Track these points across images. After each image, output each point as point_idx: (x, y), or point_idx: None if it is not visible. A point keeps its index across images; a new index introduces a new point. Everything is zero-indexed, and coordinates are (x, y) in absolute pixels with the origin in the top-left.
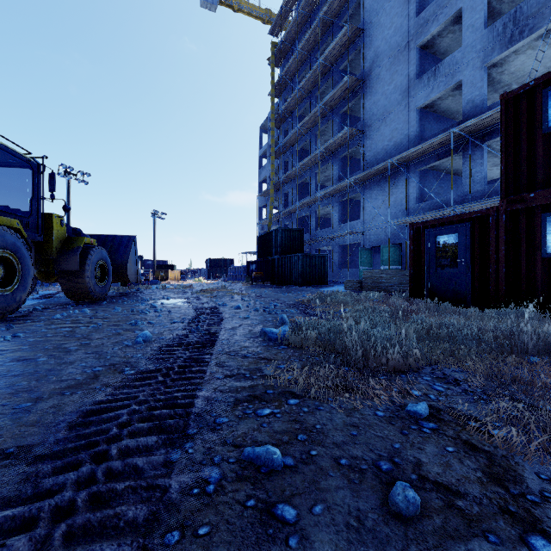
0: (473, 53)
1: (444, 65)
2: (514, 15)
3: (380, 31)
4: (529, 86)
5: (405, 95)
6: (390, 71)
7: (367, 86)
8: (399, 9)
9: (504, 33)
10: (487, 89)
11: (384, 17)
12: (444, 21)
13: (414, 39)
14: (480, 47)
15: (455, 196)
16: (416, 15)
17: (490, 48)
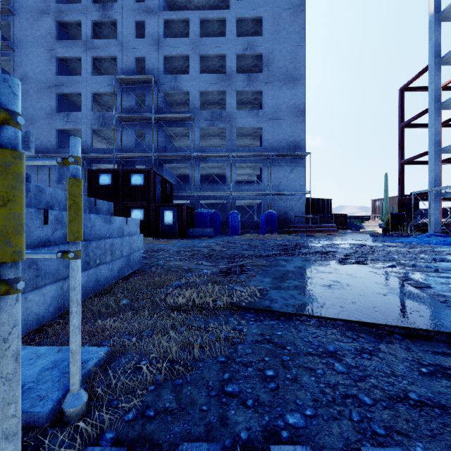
0: (87, 119)
1: (73, 115)
2: (103, 115)
3: (30, 62)
4: (95, 170)
5: (48, 116)
6: (37, 94)
7: None
8: (44, 60)
9: (99, 119)
10: (95, 134)
11: (33, 56)
12: (73, 92)
13: (55, 87)
14: (90, 119)
15: None
16: (56, 74)
17: (94, 122)
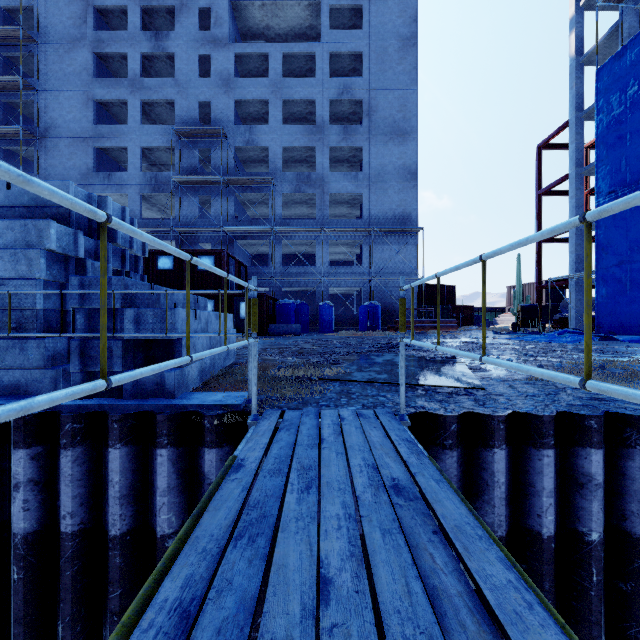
0: (135, 182)
1: (116, 176)
2: (156, 177)
3: (59, 107)
4: (153, 251)
5: (84, 177)
6: (69, 149)
7: (42, 145)
8: (78, 104)
9: (151, 182)
10: (143, 201)
11: (63, 98)
12: (116, 146)
13: (93, 140)
14: (139, 181)
15: None
16: (94, 123)
17: (144, 186)
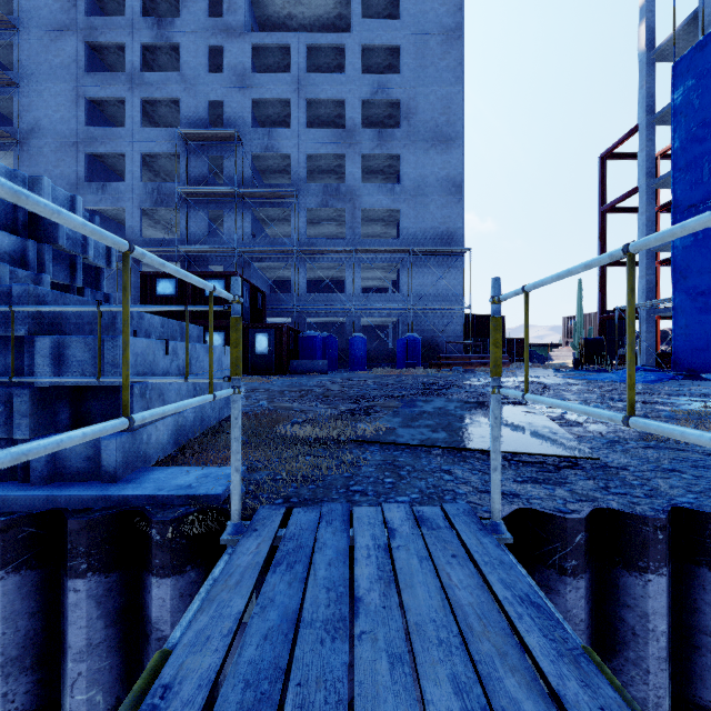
0: (134, 194)
1: (112, 187)
2: (159, 188)
3: (44, 105)
4: (151, 273)
5: (74, 188)
6: (56, 154)
7: (24, 149)
8: (67, 102)
9: (153, 194)
10: (145, 216)
11: (48, 95)
12: (112, 152)
13: (84, 144)
14: (138, 193)
15: (120, 295)
16: (85, 124)
17: (145, 198)
